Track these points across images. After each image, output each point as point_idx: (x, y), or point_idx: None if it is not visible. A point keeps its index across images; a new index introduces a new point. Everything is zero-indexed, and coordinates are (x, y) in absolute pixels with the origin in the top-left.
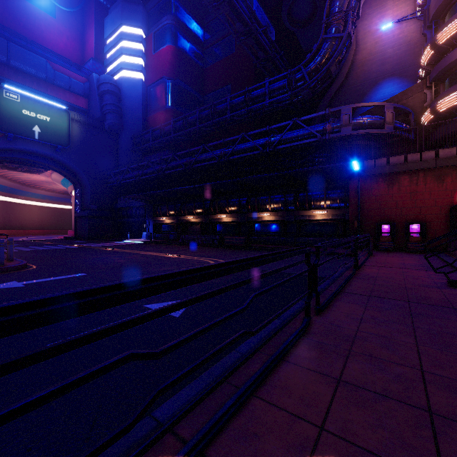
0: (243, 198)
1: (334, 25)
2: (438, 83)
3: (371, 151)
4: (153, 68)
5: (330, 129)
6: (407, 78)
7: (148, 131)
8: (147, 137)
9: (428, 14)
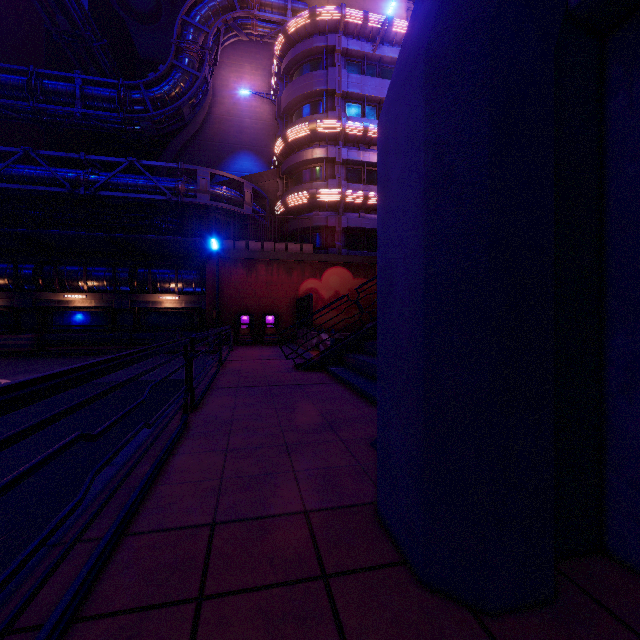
0: (26, 264)
1: (188, 55)
2: (288, 178)
3: (230, 230)
4: None
5: (184, 190)
6: (263, 158)
7: None
8: None
9: (281, 105)
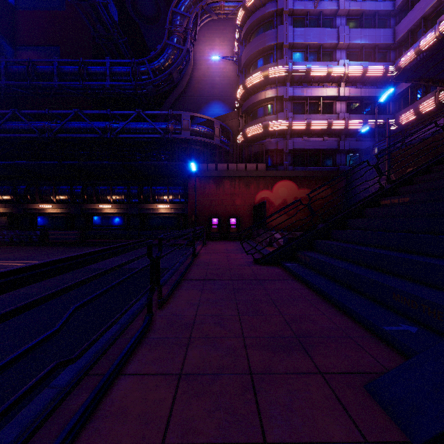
0: (77, 185)
1: (176, 35)
2: (246, 116)
3: (205, 157)
4: None
5: (172, 129)
6: (228, 105)
7: None
8: None
9: (241, 62)
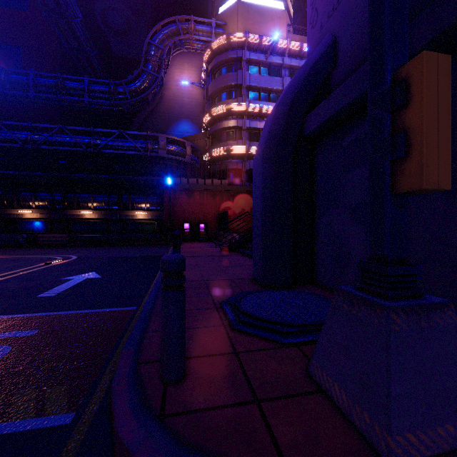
0: (57, 193)
1: (151, 64)
2: (212, 137)
3: (176, 170)
4: None
5: (151, 148)
6: (196, 124)
7: None
8: None
9: (208, 92)
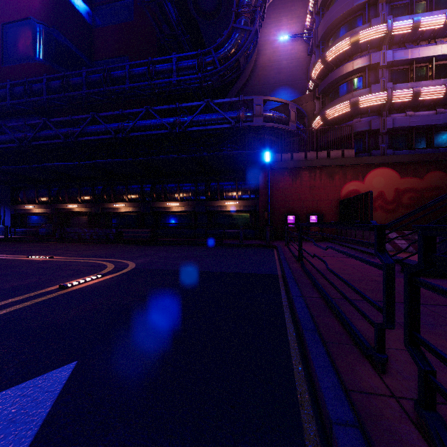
0: (147, 184)
1: (243, 17)
2: (324, 96)
3: (274, 148)
4: (12, 1)
5: (243, 117)
6: (297, 90)
7: (3, 85)
8: (1, 93)
9: (317, 35)
